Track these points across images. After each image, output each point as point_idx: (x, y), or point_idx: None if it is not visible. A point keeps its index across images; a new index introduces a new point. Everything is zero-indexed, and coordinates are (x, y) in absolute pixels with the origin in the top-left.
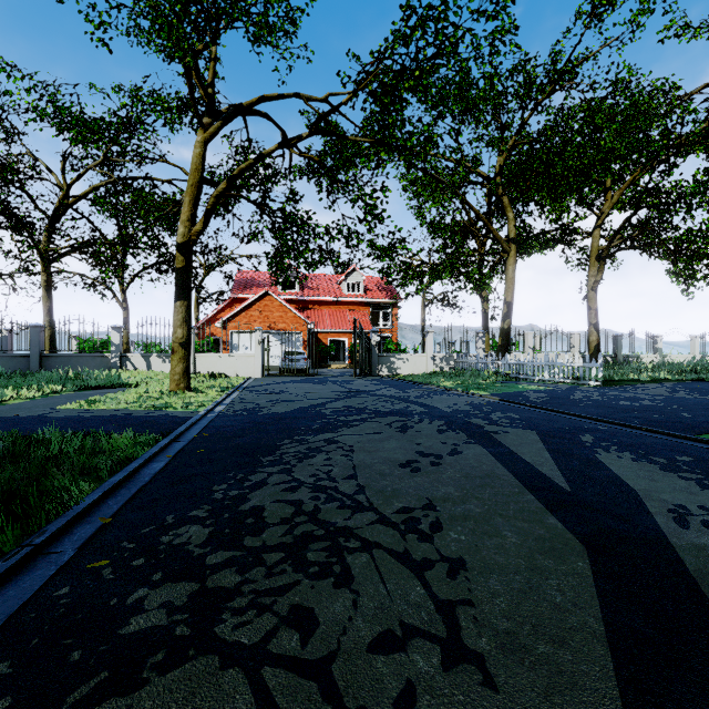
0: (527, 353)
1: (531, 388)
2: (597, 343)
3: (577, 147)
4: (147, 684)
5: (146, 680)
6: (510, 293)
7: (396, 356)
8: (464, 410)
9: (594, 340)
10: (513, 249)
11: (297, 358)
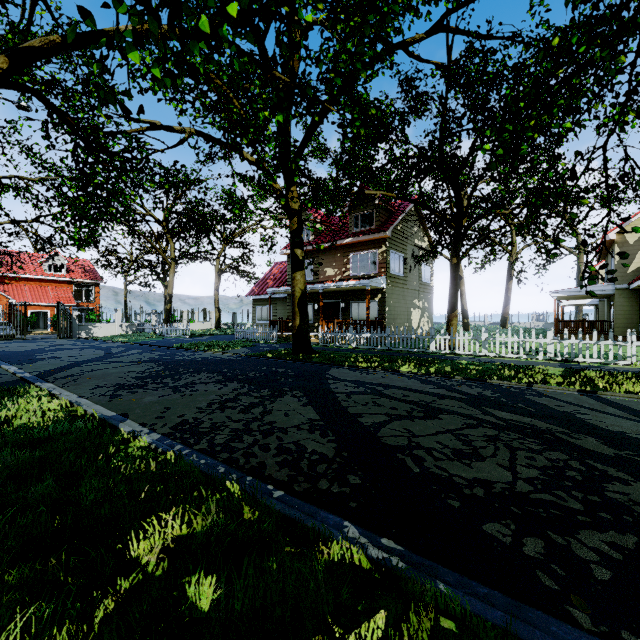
0: (184, 323)
1: (158, 339)
2: (219, 318)
3: (205, 218)
4: (38, 361)
5: (38, 361)
6: (171, 289)
7: (92, 325)
8: (112, 346)
9: (217, 316)
10: (173, 264)
11: (4, 327)
